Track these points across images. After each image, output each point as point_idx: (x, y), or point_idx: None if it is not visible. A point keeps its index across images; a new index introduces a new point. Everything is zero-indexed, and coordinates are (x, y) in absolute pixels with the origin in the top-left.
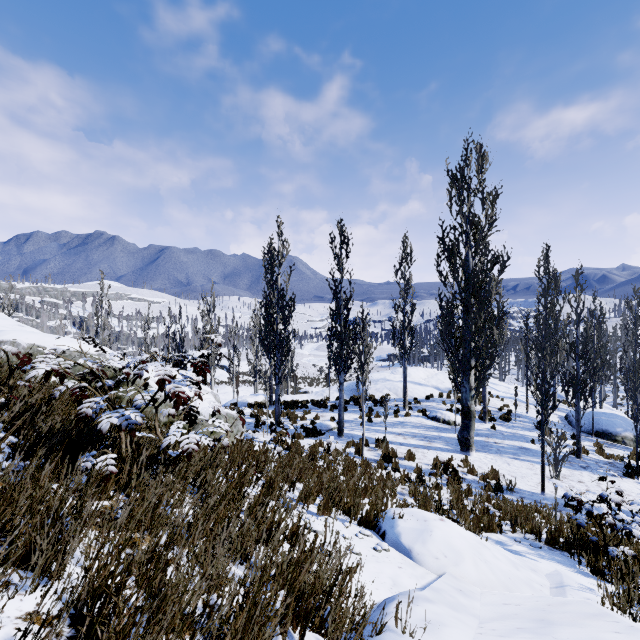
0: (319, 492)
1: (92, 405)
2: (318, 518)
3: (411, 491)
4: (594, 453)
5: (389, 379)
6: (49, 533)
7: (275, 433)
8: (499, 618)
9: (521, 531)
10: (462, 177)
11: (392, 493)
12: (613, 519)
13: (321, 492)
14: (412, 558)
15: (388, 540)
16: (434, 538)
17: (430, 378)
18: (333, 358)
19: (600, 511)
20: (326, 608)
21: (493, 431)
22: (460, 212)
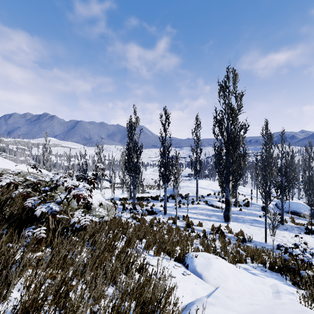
0: (154, 244)
1: (31, 201)
2: (154, 258)
3: (200, 242)
4: (290, 222)
5: (189, 186)
6: (2, 275)
7: (132, 213)
8: (249, 313)
9: (256, 262)
10: (225, 86)
11: (191, 243)
12: (303, 257)
13: (155, 244)
14: (202, 278)
15: (190, 269)
16: (213, 268)
17: (209, 185)
18: (161, 175)
19: (296, 253)
20: (158, 311)
21: (240, 211)
22: (224, 103)
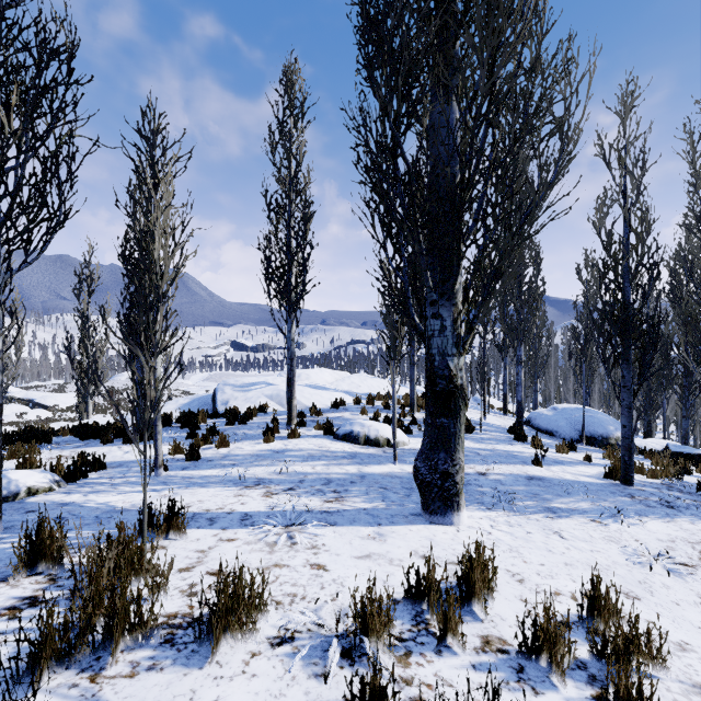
0: None
1: None
2: None
3: None
4: None
5: (273, 383)
6: None
7: None
8: None
9: None
10: None
11: None
12: None
13: None
14: None
15: None
16: None
17: (340, 381)
18: None
19: None
20: None
21: None
22: None
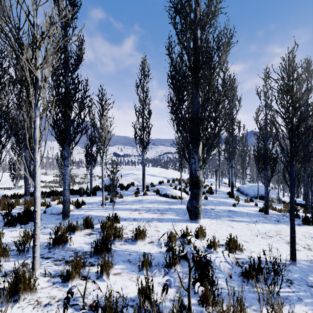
0: None
1: None
2: None
3: None
4: (269, 209)
5: (135, 174)
6: None
7: None
8: None
9: None
10: None
11: None
12: None
13: None
14: None
15: None
16: None
17: (161, 173)
18: (53, 126)
19: None
20: None
21: (206, 200)
22: None
